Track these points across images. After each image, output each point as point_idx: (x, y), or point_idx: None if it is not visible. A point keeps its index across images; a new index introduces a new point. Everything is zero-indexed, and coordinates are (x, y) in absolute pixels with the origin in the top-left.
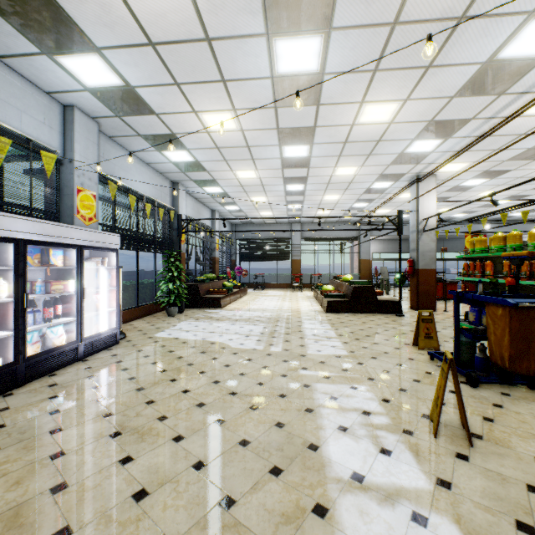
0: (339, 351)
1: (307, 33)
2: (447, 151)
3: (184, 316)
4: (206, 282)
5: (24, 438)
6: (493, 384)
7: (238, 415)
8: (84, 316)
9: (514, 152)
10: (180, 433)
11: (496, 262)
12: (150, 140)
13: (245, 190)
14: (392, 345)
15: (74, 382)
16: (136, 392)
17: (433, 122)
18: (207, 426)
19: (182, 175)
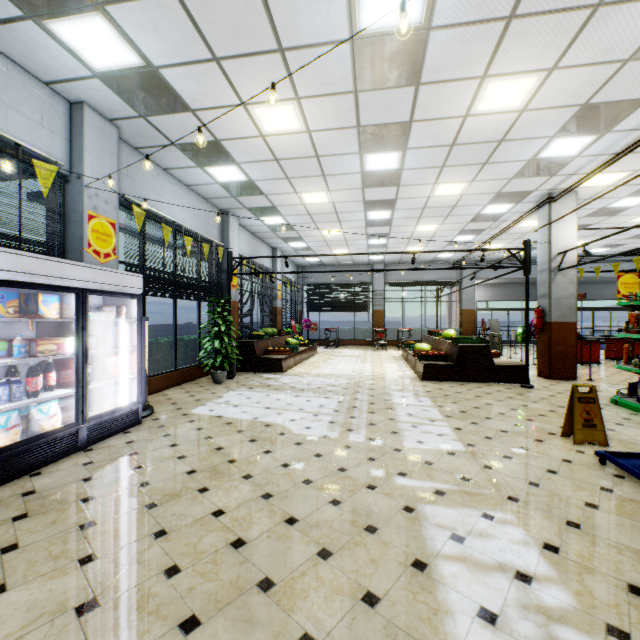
0: (451, 443)
1: None
2: (600, 154)
3: (234, 383)
4: (264, 338)
5: None
6: None
7: (298, 569)
8: (87, 387)
9: None
10: (195, 610)
11: None
12: (188, 152)
13: (314, 220)
14: (529, 435)
15: (60, 488)
16: (143, 512)
17: (587, 106)
18: (243, 596)
19: (233, 200)
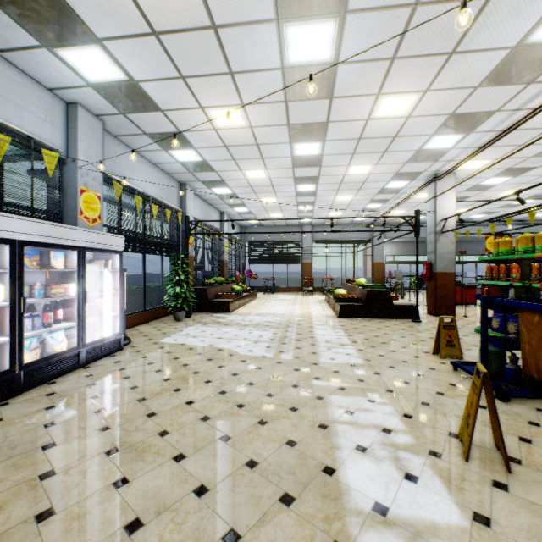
0: (354, 359)
1: (320, 17)
2: (468, 147)
3: (191, 320)
4: (214, 285)
5: (14, 454)
6: (526, 399)
7: (245, 430)
8: (85, 321)
9: (541, 147)
10: (182, 451)
11: (523, 265)
12: (156, 139)
13: (254, 191)
14: (410, 353)
15: (73, 391)
16: (137, 403)
17: (454, 115)
18: (211, 444)
19: (190, 175)
